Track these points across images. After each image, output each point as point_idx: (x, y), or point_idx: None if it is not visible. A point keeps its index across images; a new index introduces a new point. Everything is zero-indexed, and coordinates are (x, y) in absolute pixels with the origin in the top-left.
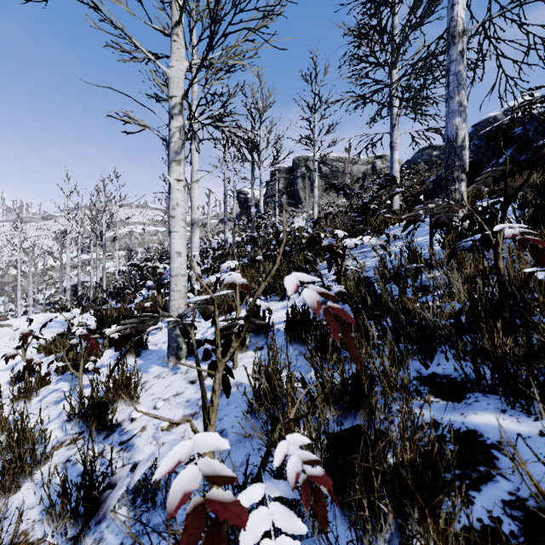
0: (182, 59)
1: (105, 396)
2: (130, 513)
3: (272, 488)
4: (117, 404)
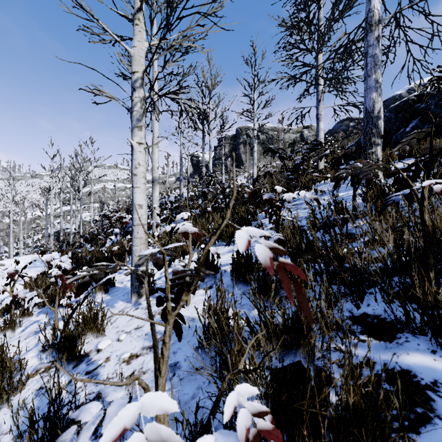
0: (143, 40)
1: (75, 329)
2: (92, 441)
3: (221, 440)
4: (85, 336)
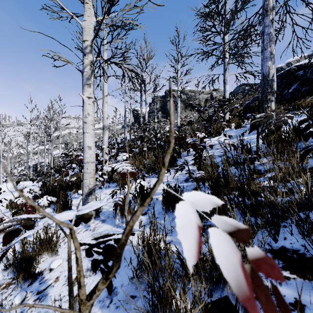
0: (92, 15)
1: (32, 251)
2: None
3: None
4: (42, 256)
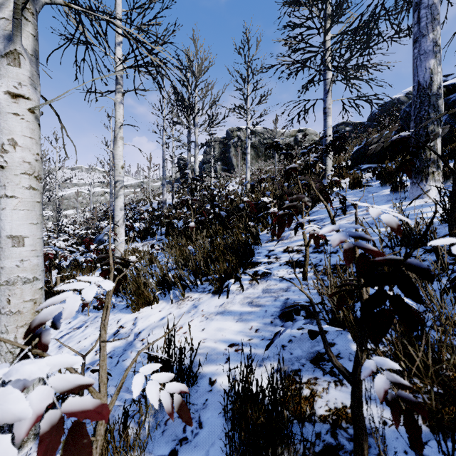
0: None
1: None
2: None
3: None
4: None
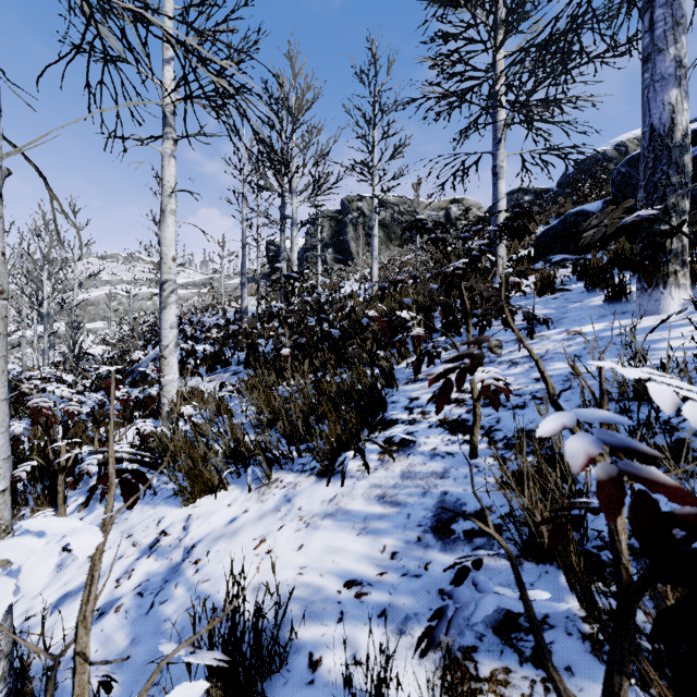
0: None
1: None
2: None
3: None
4: None
